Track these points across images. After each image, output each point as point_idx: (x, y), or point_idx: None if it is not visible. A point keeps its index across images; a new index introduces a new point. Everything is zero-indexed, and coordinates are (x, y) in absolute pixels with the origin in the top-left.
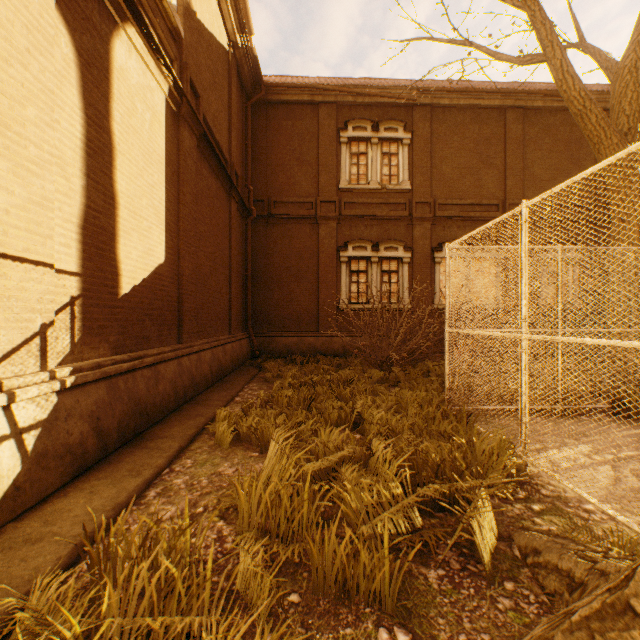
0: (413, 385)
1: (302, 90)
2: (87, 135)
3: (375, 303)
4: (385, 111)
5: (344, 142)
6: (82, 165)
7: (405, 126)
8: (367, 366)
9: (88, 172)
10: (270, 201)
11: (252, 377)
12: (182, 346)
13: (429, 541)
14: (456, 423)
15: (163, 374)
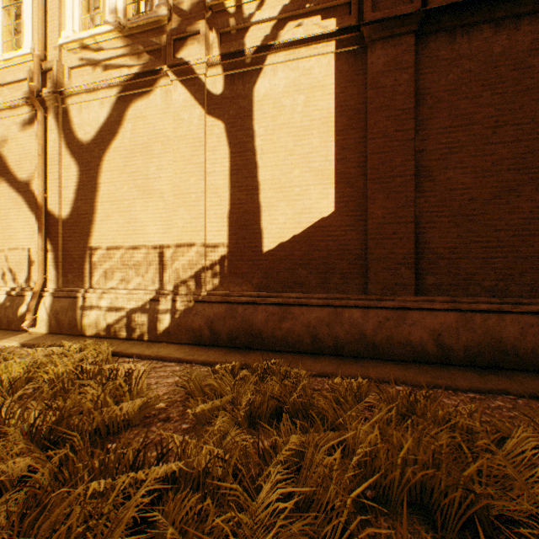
0: None
1: None
2: (233, 164)
3: None
4: None
5: None
6: (229, 183)
7: None
8: None
9: (234, 185)
10: None
11: None
12: (354, 296)
13: None
14: None
15: (296, 315)
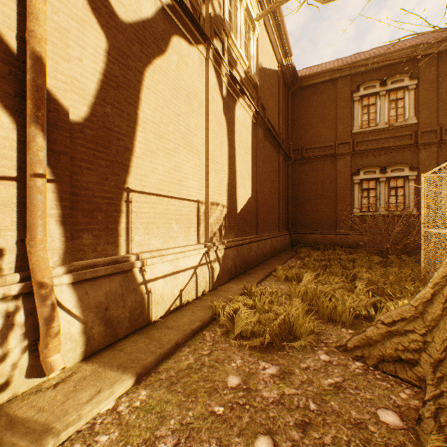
0: (401, 266)
1: (324, 74)
2: (228, 152)
3: (382, 211)
4: (392, 69)
5: (356, 100)
6: (227, 164)
7: (410, 75)
8: (370, 254)
9: (229, 166)
10: (302, 149)
11: (292, 256)
12: (258, 236)
13: (372, 315)
14: (417, 284)
15: (252, 248)
